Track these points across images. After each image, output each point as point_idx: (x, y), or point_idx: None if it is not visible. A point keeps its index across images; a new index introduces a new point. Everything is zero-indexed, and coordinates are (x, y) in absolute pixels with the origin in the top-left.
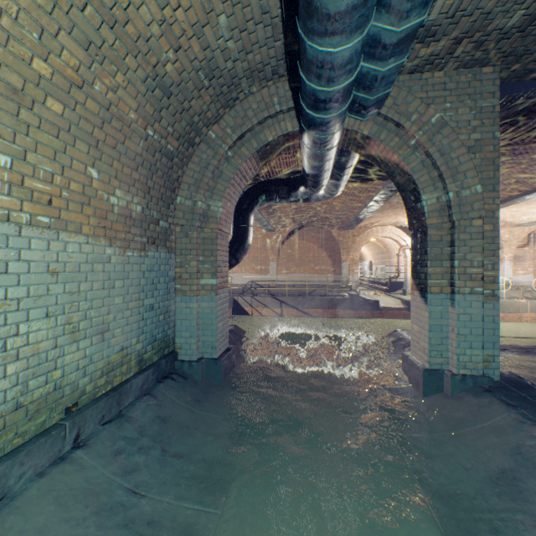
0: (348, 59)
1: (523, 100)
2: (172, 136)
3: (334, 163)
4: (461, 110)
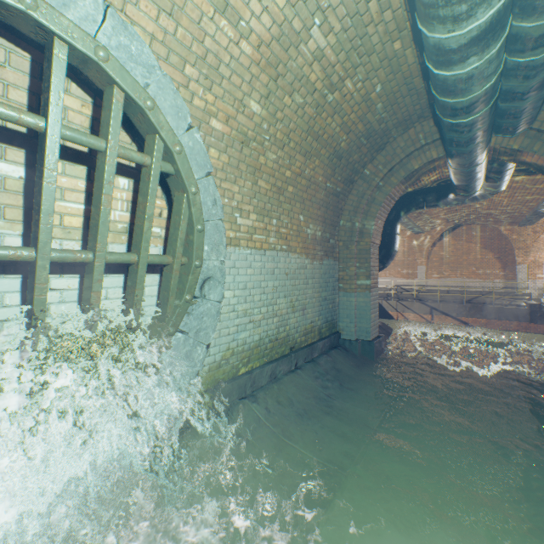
0: (479, 120)
1: None
2: (339, 182)
3: (487, 169)
4: None
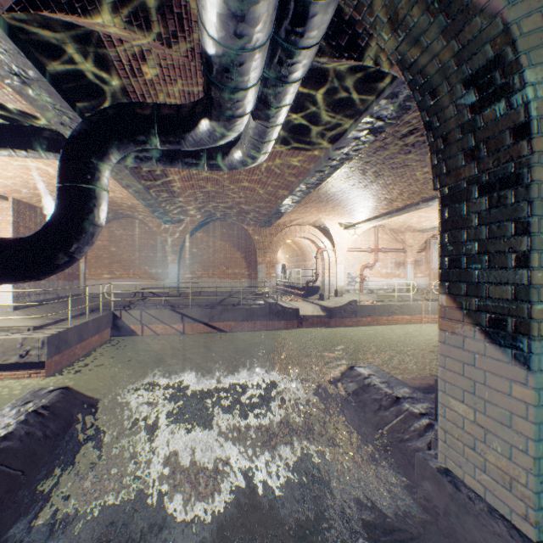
0: None
1: None
2: None
3: (266, 64)
4: None
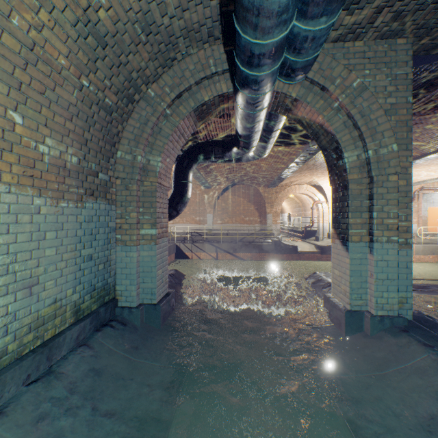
0: (285, 7)
1: (427, 72)
2: (109, 89)
3: (263, 126)
4: (378, 76)
